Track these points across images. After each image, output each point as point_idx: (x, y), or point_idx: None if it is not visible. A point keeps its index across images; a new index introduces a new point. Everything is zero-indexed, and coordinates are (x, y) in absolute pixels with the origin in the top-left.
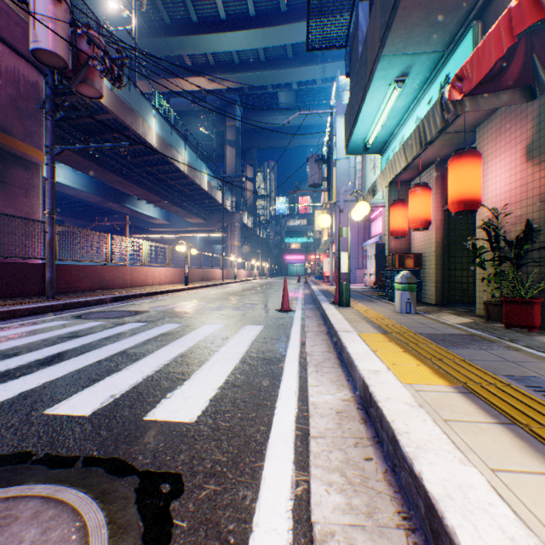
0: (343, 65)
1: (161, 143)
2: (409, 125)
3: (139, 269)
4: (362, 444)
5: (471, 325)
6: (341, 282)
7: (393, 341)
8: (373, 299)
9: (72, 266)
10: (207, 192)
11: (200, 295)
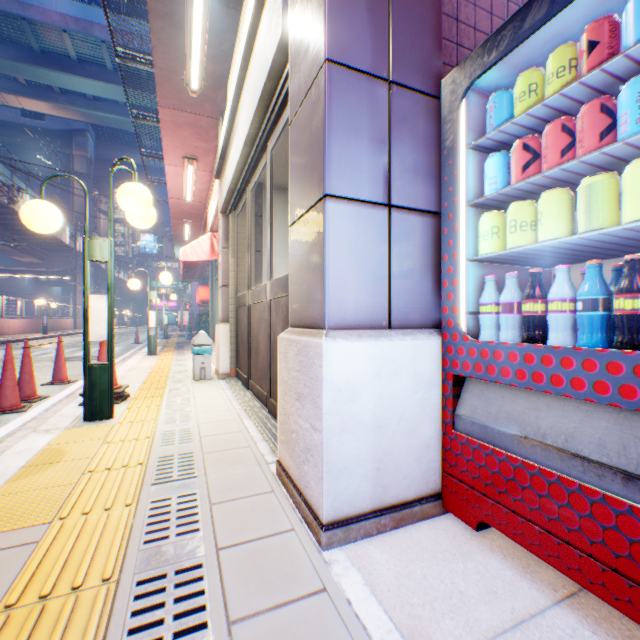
0: None
1: None
2: None
3: None
4: None
5: None
6: (165, 328)
7: (166, 343)
8: None
9: None
10: (52, 234)
11: (69, 340)
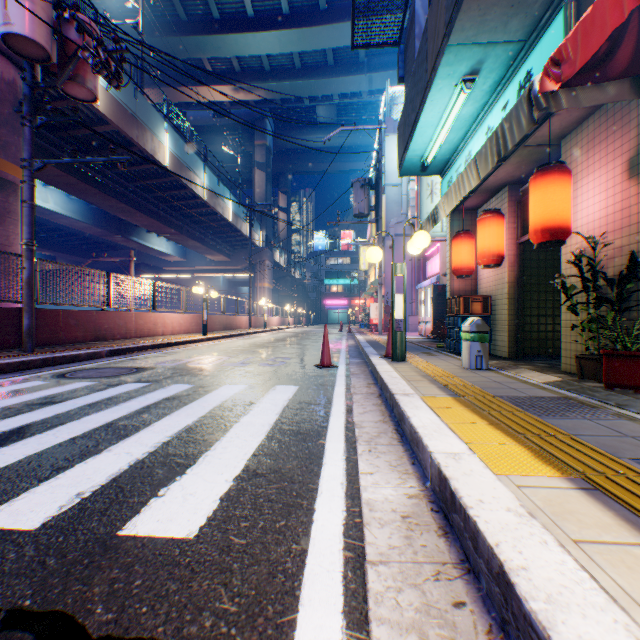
0: (393, 76)
1: (175, 163)
2: (477, 138)
3: (146, 315)
4: (446, 576)
5: (561, 385)
6: (394, 331)
7: (469, 407)
8: (432, 351)
9: (59, 311)
10: (231, 223)
11: (221, 347)
